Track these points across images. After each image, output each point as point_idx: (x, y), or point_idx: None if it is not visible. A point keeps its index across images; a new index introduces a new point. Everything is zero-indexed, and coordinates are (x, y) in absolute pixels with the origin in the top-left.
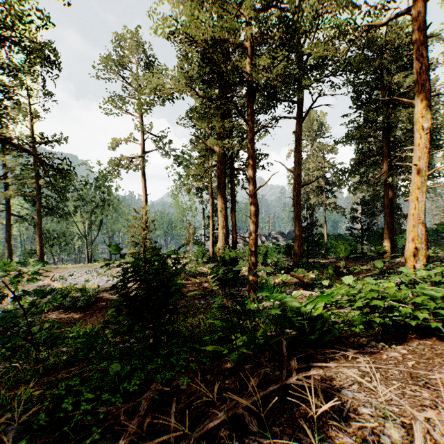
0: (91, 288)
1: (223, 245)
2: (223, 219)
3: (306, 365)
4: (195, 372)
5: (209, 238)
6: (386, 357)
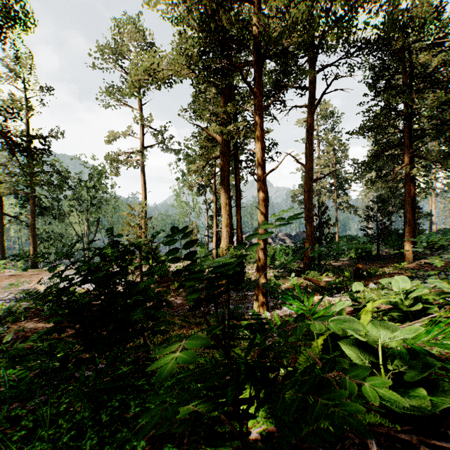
0: (78, 293)
1: (227, 245)
2: (227, 216)
3: None
4: None
5: (212, 239)
6: None
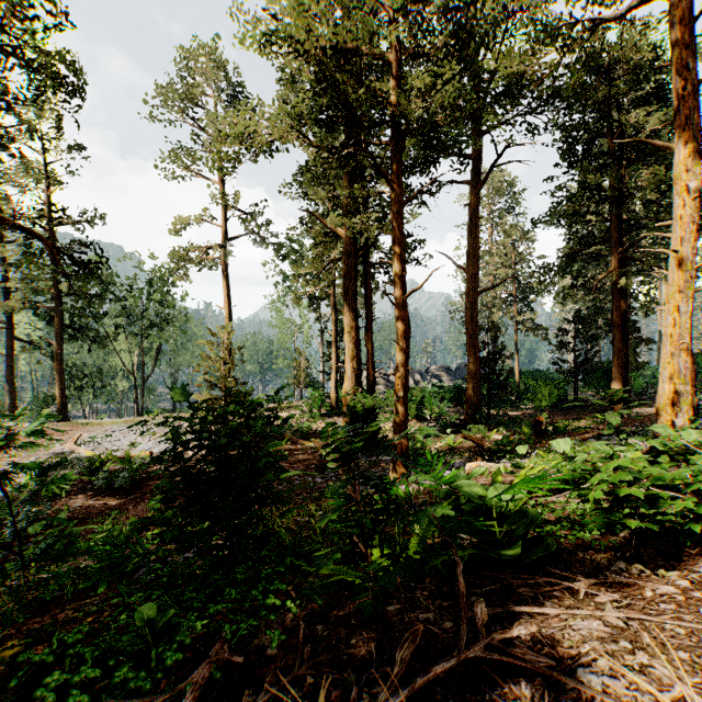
0: (139, 458)
1: (353, 388)
2: (353, 346)
3: (501, 609)
4: (297, 616)
5: (330, 377)
6: (651, 595)
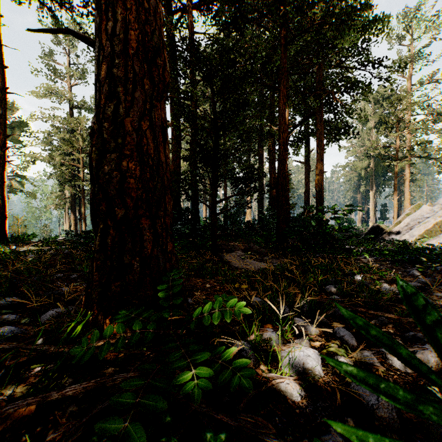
0: None
1: None
2: (74, 225)
3: None
4: None
5: None
6: None
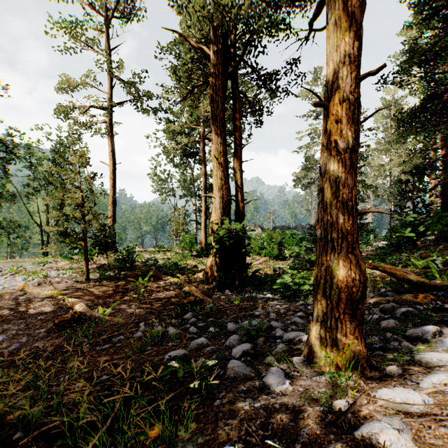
0: None
1: (221, 219)
2: (221, 174)
3: None
4: None
5: (201, 225)
6: None
